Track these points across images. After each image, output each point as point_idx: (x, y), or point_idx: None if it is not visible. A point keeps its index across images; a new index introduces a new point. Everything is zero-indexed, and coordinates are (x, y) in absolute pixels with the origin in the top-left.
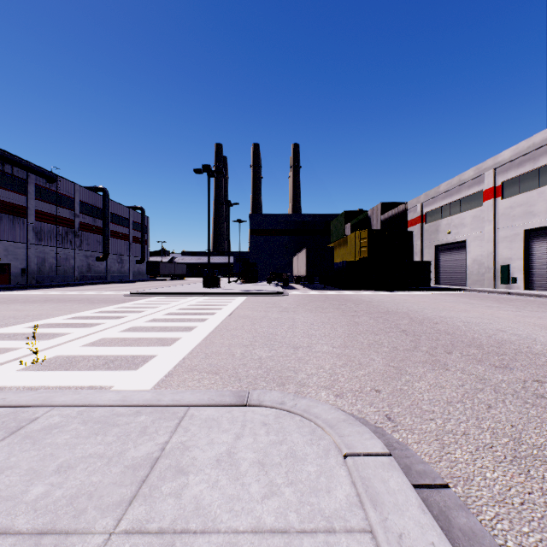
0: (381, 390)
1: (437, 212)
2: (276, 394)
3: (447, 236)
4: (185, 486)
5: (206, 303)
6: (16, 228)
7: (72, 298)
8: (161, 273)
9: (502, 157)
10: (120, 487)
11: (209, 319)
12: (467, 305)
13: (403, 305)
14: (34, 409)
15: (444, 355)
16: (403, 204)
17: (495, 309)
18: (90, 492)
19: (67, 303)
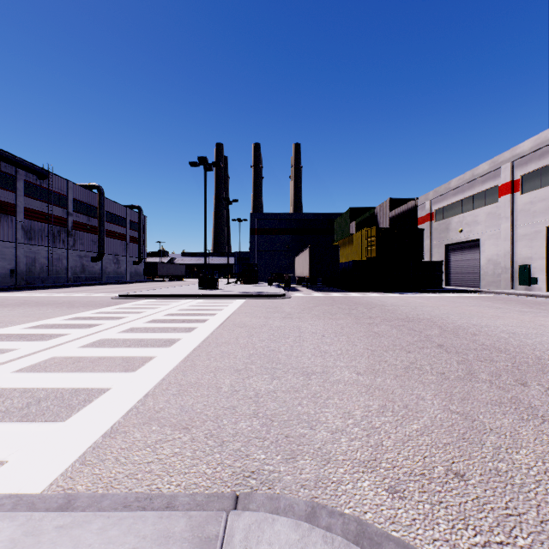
0: (464, 472)
1: (447, 209)
2: (285, 532)
3: (458, 234)
4: None
5: (199, 307)
6: (4, 226)
7: (52, 301)
8: (158, 274)
9: (522, 149)
10: None
11: (198, 328)
12: (494, 310)
13: (422, 310)
14: None
15: (519, 390)
16: (413, 200)
17: (531, 315)
18: None
19: (43, 307)
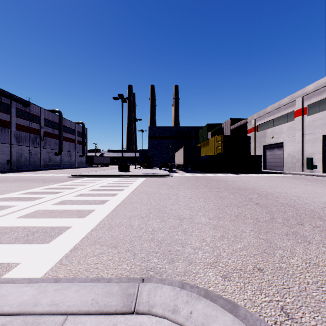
0: (263, 268)
1: (264, 124)
2: (167, 291)
3: (271, 139)
4: None
5: (119, 182)
6: (3, 135)
7: (33, 179)
8: (94, 163)
9: (308, 89)
10: None
11: (119, 194)
12: (290, 183)
13: (249, 183)
14: None
15: (298, 227)
16: (244, 119)
17: (311, 186)
18: None
19: (28, 182)
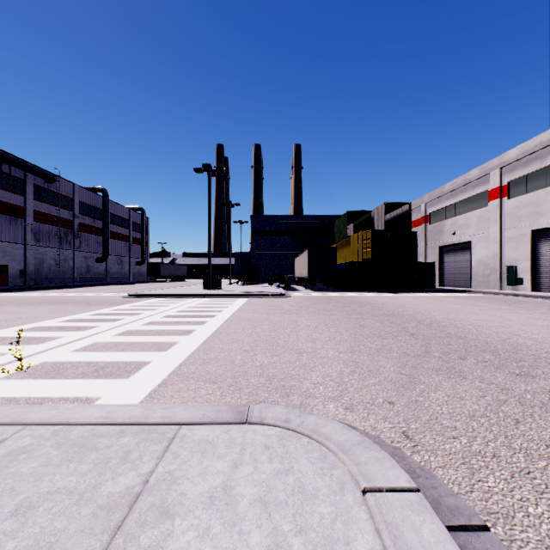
0: (395, 401)
1: (441, 212)
2: (280, 409)
3: (451, 237)
4: (169, 535)
5: (206, 305)
6: (14, 229)
7: (69, 300)
8: (161, 275)
9: (509, 156)
10: (89, 537)
11: (209, 322)
12: (474, 307)
13: (409, 307)
14: (3, 428)
15: (458, 362)
16: (407, 204)
17: (504, 312)
18: (49, 545)
19: (63, 305)
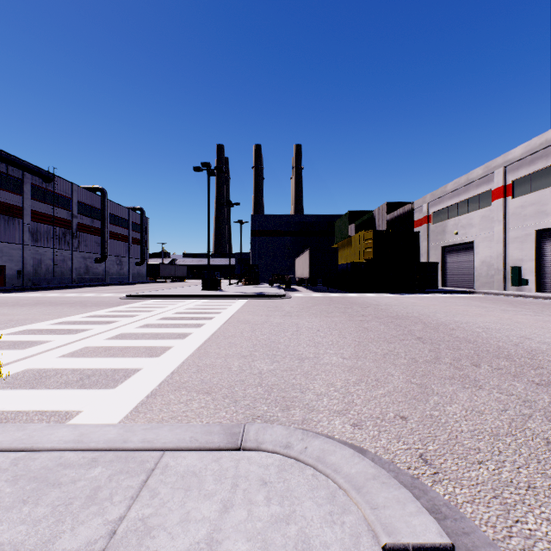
0: (407, 416)
1: (443, 212)
2: (279, 430)
3: (454, 237)
4: None
5: (204, 307)
6: (11, 229)
7: (64, 301)
8: (161, 275)
9: (513, 155)
10: None
11: (206, 324)
12: (480, 309)
13: (413, 309)
14: None
15: (471, 369)
16: (410, 204)
17: (511, 313)
18: None
19: (58, 307)
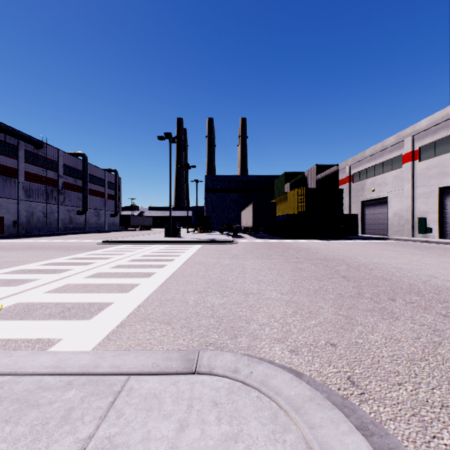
0: (336, 343)
1: (362, 173)
2: (228, 357)
3: (371, 193)
4: None
5: (166, 251)
6: (8, 187)
7: (51, 246)
8: (131, 225)
9: (420, 126)
10: None
11: (168, 265)
12: (393, 252)
13: (338, 252)
14: None
15: (388, 303)
16: (335, 166)
17: (419, 256)
18: None
19: (46, 251)
